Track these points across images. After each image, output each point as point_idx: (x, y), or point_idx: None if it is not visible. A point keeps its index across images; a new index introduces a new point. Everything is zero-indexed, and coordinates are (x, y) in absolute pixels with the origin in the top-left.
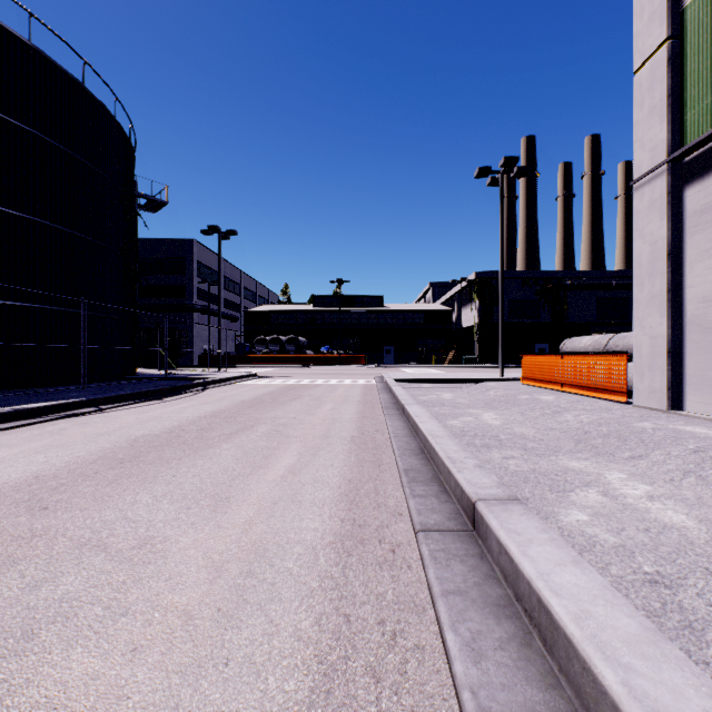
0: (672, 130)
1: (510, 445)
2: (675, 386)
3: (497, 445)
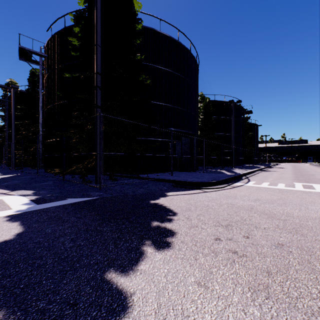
0: None
1: None
2: None
3: None
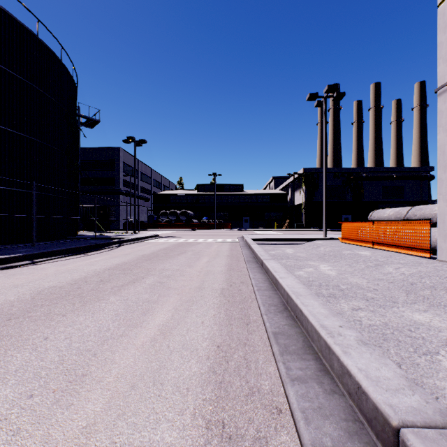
0: None
1: (352, 295)
2: None
3: (342, 295)
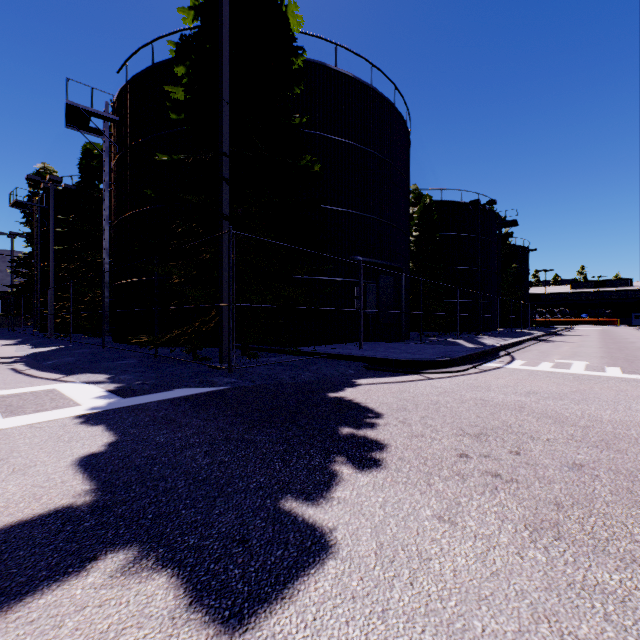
0: None
1: None
2: None
3: None
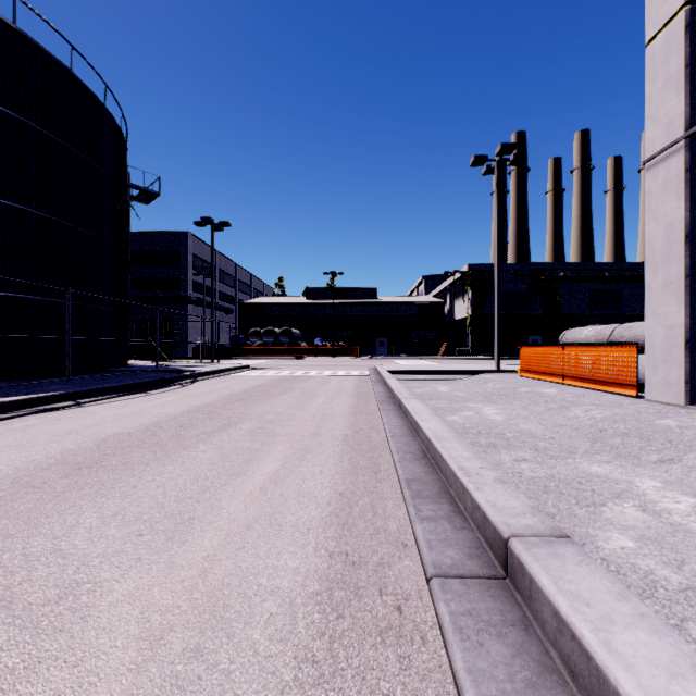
0: (691, 103)
1: (518, 445)
2: (694, 379)
3: (505, 445)
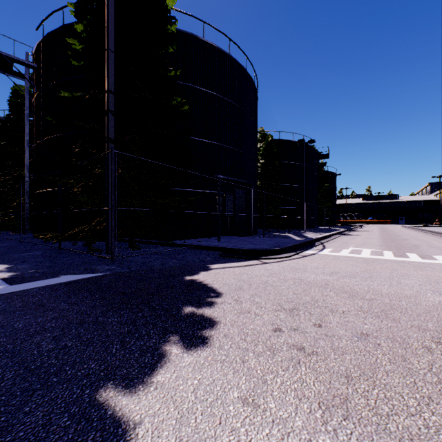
0: None
1: None
2: None
3: None
